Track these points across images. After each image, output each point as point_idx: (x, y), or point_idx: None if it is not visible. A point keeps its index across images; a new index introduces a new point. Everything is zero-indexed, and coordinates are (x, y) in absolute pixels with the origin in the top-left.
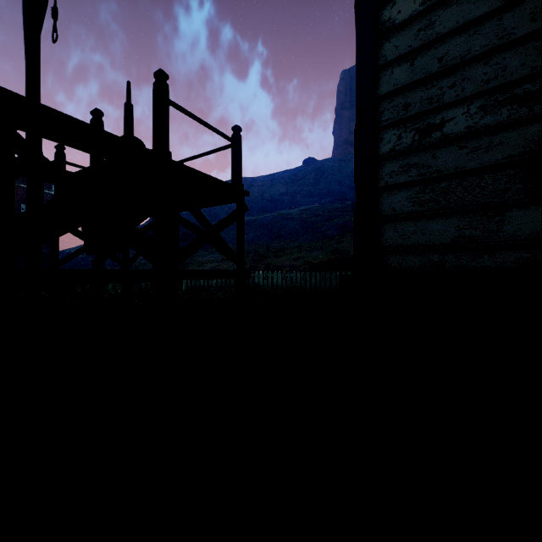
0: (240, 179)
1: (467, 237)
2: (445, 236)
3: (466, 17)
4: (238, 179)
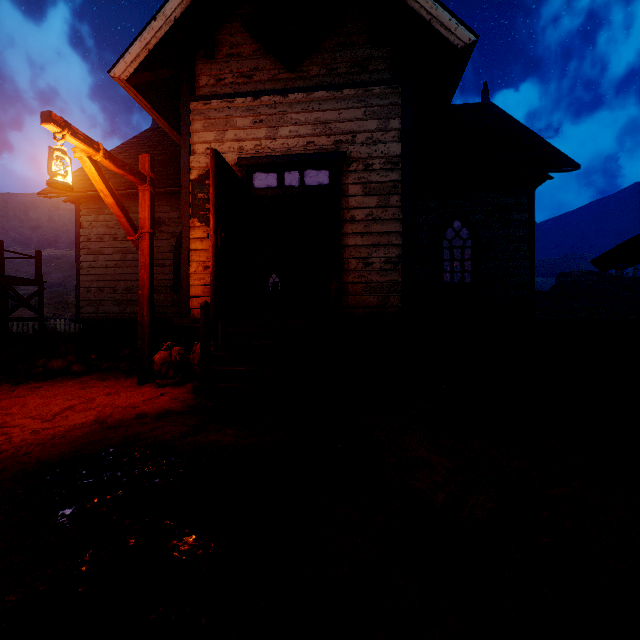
0: (41, 275)
1: (95, 312)
2: (92, 311)
3: (95, 273)
4: (40, 275)
